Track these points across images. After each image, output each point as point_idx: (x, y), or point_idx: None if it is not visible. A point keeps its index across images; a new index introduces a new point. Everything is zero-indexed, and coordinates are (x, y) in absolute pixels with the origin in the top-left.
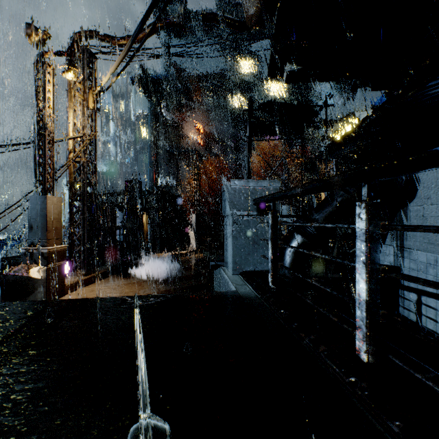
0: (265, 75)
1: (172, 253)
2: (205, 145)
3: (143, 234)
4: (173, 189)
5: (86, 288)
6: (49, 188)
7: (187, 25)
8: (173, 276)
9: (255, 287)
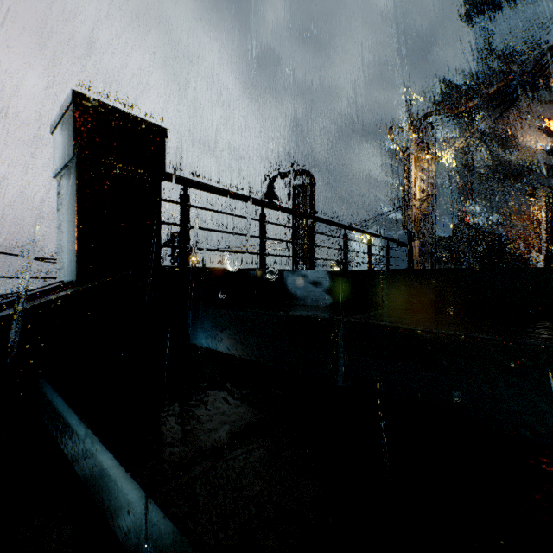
0: None
1: None
2: None
3: None
4: (497, 228)
5: None
6: None
7: None
8: None
9: None
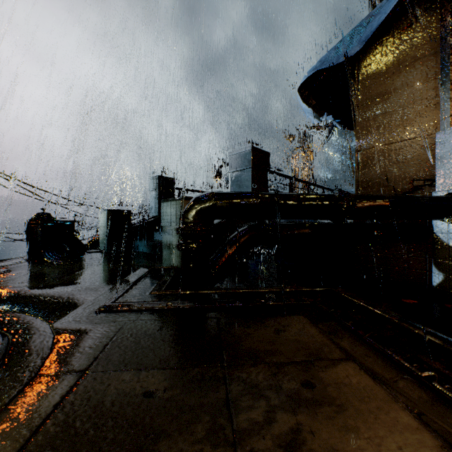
0: None
1: None
2: None
3: None
4: None
5: None
6: None
7: None
8: None
9: None
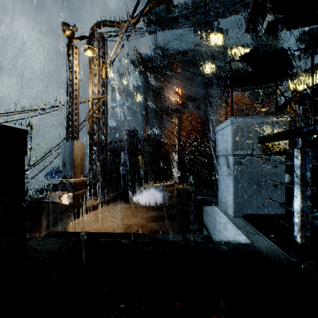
0: (230, 45)
1: (160, 184)
2: (182, 103)
3: (139, 170)
4: (159, 137)
5: (100, 209)
6: (75, 136)
7: (169, 16)
8: (162, 203)
9: (277, 241)
